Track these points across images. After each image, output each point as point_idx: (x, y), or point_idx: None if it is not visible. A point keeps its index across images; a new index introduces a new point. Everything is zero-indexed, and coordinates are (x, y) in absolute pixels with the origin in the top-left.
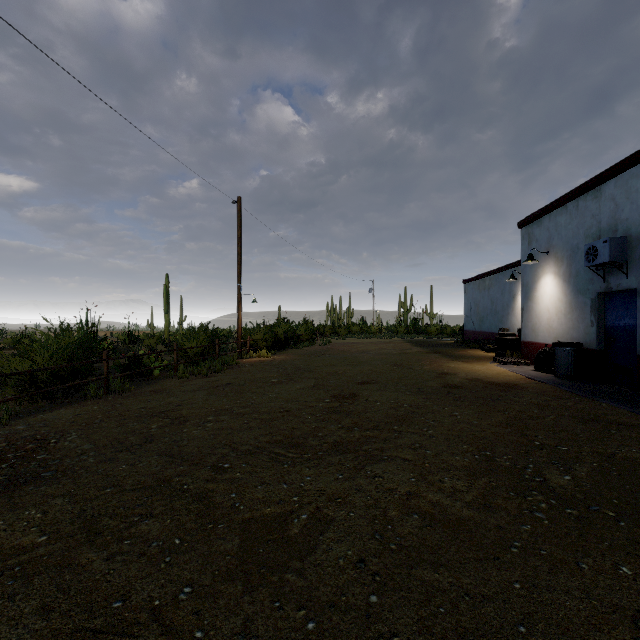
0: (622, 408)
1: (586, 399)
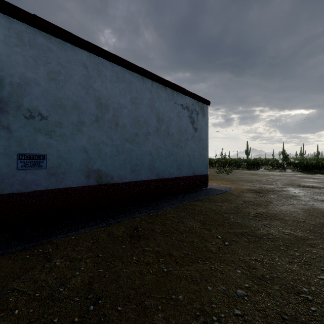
0: (83, 231)
1: (44, 245)
